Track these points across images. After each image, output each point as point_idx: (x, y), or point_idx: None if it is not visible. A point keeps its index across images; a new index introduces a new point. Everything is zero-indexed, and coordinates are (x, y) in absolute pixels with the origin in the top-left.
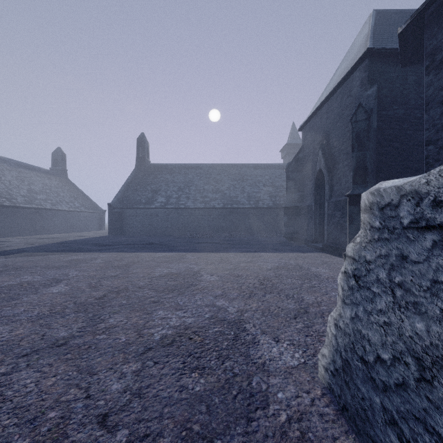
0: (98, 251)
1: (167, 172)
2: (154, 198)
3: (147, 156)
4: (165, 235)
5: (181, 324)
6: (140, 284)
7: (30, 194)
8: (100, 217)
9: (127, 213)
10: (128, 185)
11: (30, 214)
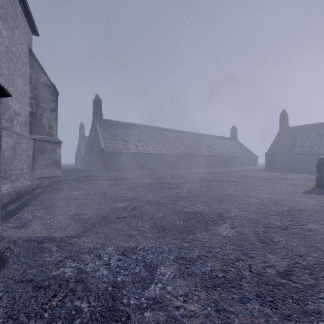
0: (272, 172)
1: (302, 131)
2: (293, 148)
3: (287, 122)
4: (301, 170)
5: (309, 179)
6: (297, 177)
7: (228, 150)
8: (255, 159)
9: (276, 157)
10: (275, 142)
11: (229, 159)
